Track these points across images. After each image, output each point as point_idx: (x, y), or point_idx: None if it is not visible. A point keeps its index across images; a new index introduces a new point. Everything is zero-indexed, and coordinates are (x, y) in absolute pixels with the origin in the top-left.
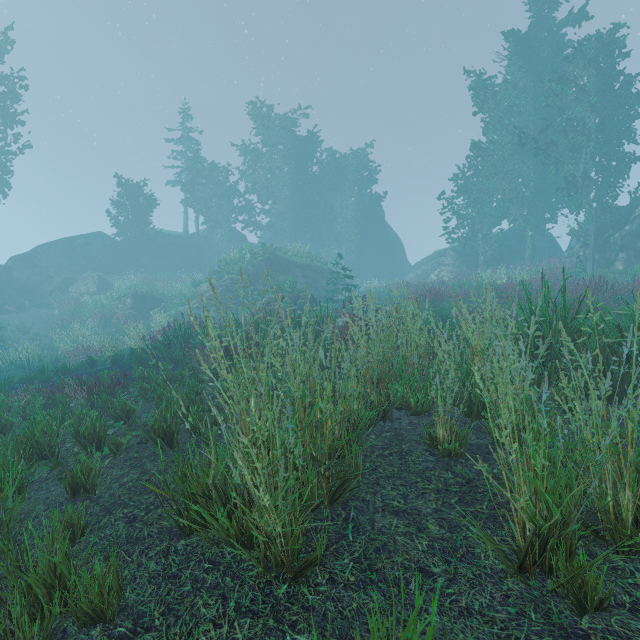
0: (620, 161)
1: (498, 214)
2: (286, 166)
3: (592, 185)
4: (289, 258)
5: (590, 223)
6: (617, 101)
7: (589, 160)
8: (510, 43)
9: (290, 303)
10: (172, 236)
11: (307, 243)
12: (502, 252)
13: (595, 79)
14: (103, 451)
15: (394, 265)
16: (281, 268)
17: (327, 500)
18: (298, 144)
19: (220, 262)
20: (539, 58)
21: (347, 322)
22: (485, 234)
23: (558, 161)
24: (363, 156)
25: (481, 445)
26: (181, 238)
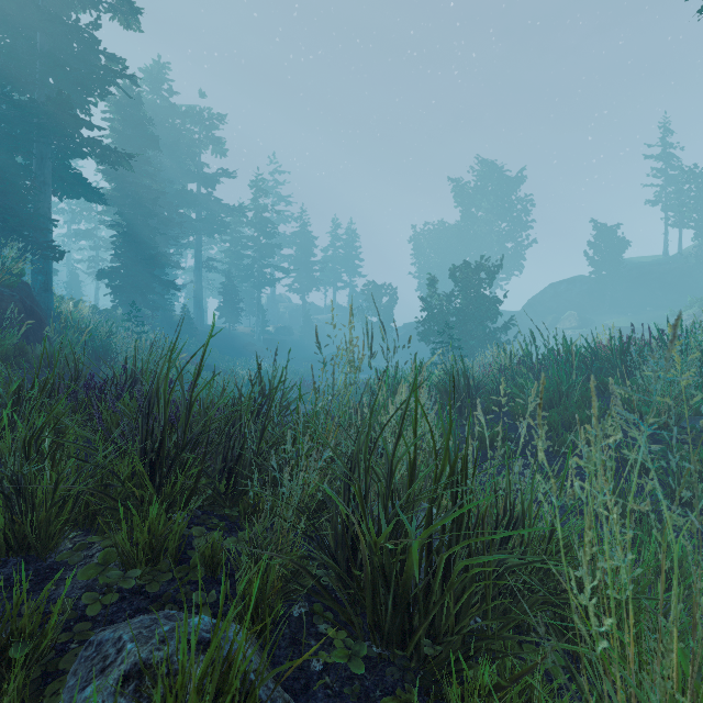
0: None
1: None
2: None
3: None
4: None
5: None
6: None
7: None
8: None
9: None
10: (648, 265)
11: None
12: None
13: None
14: None
15: None
16: None
17: None
18: None
19: None
20: None
21: None
22: None
23: None
24: None
25: None
26: (659, 265)
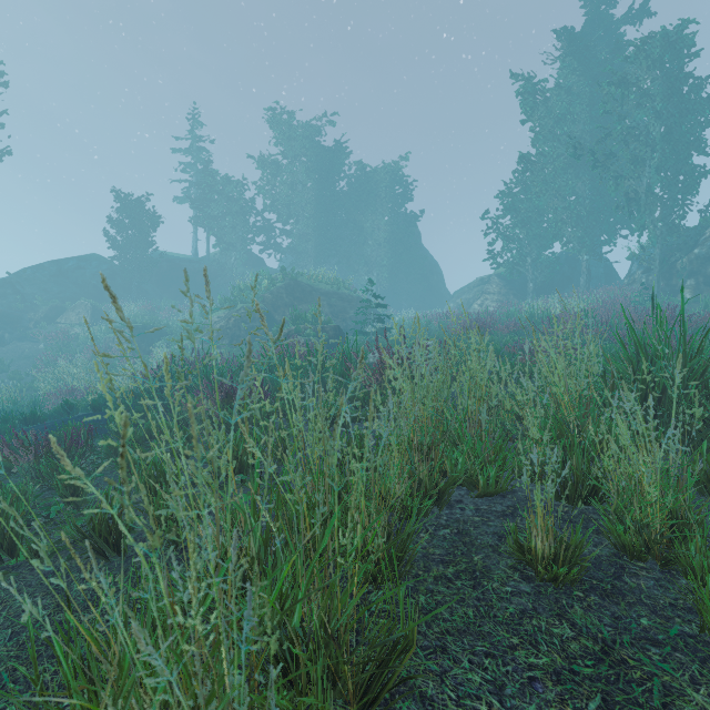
0: (688, 175)
1: (549, 236)
2: (310, 181)
3: (657, 202)
4: (313, 284)
5: (655, 245)
6: (685, 107)
7: (653, 174)
8: (563, 42)
9: (313, 336)
10: (179, 259)
11: (334, 268)
12: (553, 279)
13: (660, 82)
14: (19, 556)
15: (431, 293)
16: (303, 296)
17: (355, 700)
18: (323, 156)
19: (233, 289)
20: (595, 60)
21: (381, 359)
22: (535, 258)
23: (619, 175)
24: (397, 170)
25: (599, 558)
26: (189, 262)
